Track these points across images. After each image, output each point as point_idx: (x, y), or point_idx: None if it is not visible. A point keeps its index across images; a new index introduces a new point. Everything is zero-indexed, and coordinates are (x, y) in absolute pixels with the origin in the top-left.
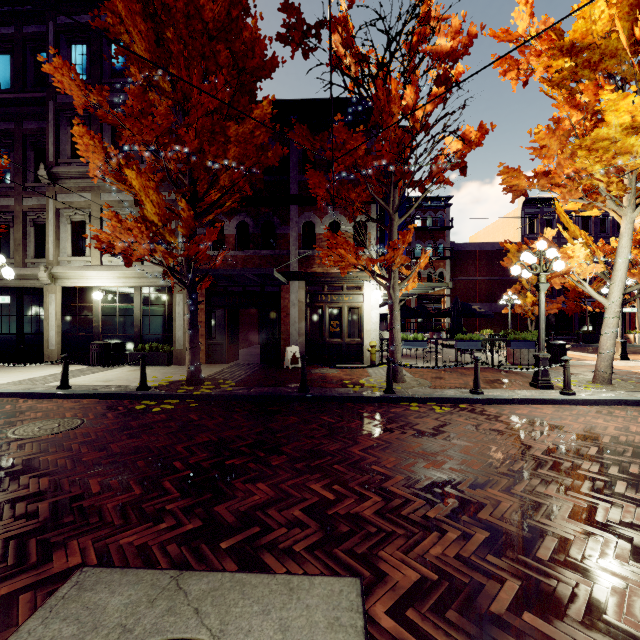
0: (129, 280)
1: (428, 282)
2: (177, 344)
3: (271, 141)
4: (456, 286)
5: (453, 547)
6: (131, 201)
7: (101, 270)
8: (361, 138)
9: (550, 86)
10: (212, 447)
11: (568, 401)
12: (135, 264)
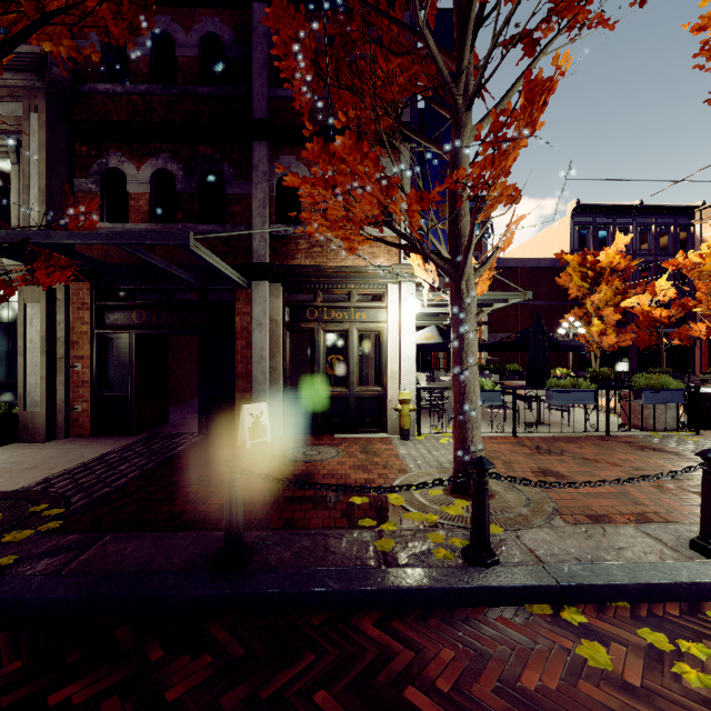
0: None
1: None
2: (27, 400)
3: (217, 23)
4: (493, 312)
5: None
6: None
7: None
8: None
9: None
10: None
11: None
12: None
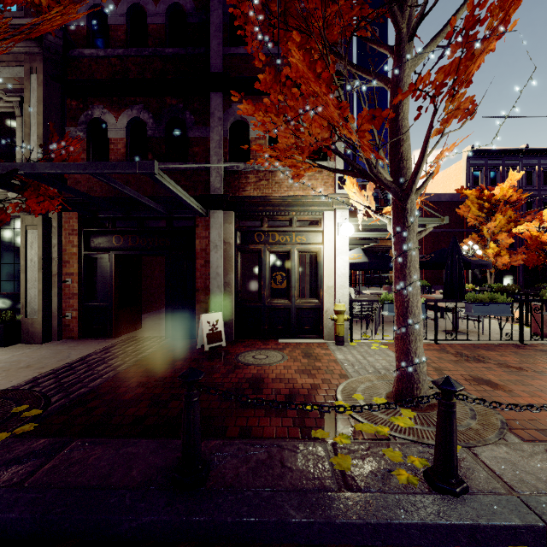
0: None
1: None
2: (28, 309)
3: None
4: None
5: None
6: None
7: None
8: None
9: None
10: None
11: None
12: None
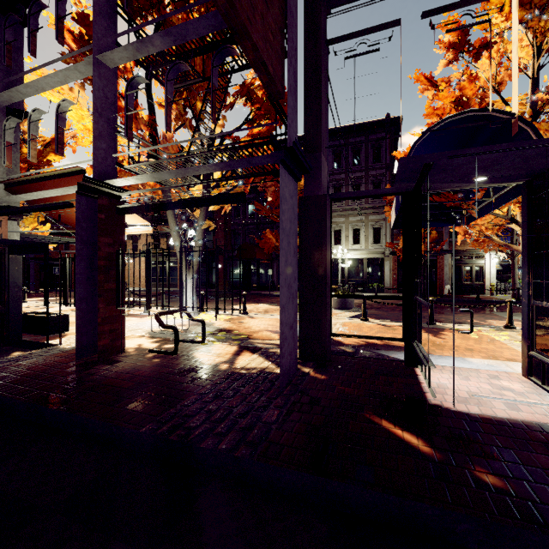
0: (363, 255)
1: None
2: (385, 284)
3: None
4: None
5: None
6: (363, 220)
7: (351, 251)
8: None
9: None
10: None
11: None
12: (365, 248)
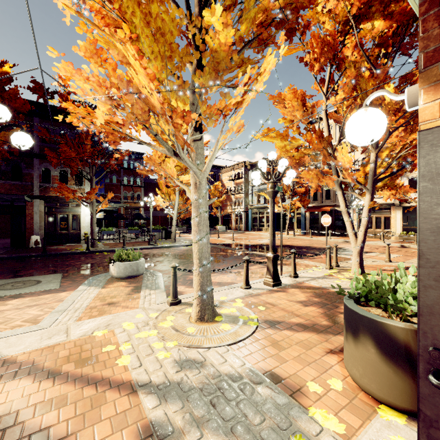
0: None
1: (131, 199)
2: None
3: None
4: None
5: (87, 269)
6: None
7: None
8: (73, 152)
9: (153, 140)
10: (4, 269)
11: (154, 247)
12: None
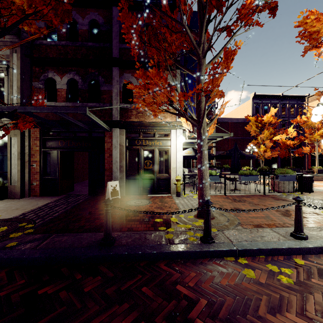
0: None
1: None
2: (12, 180)
3: (96, 15)
4: (218, 142)
5: None
6: None
7: None
8: None
9: None
10: None
11: None
12: None
